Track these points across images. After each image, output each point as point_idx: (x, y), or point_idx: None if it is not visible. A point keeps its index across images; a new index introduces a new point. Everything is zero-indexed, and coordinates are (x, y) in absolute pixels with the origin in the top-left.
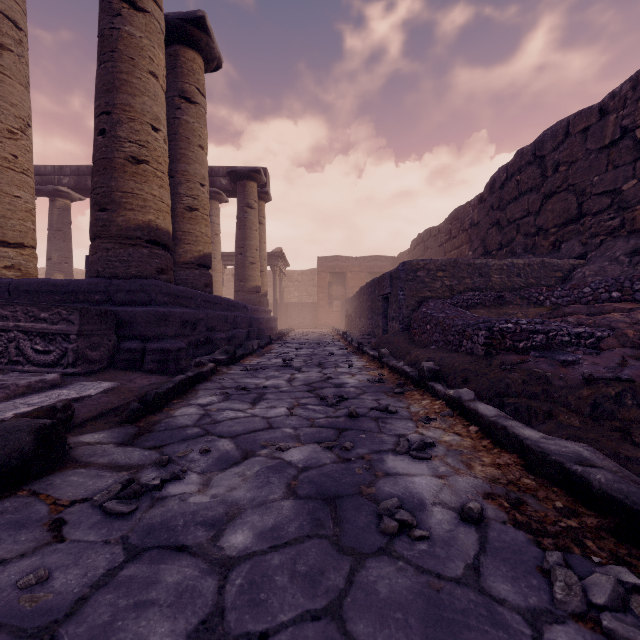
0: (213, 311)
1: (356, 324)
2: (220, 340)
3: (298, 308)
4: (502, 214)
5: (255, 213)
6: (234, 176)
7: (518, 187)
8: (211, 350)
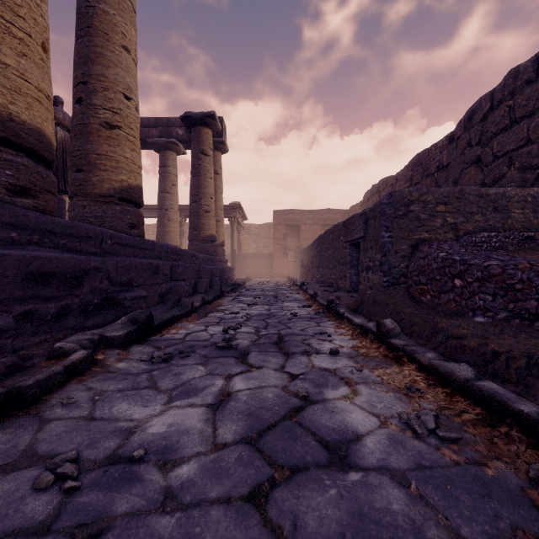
0: (130, 258)
1: (313, 274)
2: (133, 300)
3: (255, 258)
4: (486, 148)
5: (210, 160)
6: (188, 122)
7: (510, 114)
8: (115, 316)
